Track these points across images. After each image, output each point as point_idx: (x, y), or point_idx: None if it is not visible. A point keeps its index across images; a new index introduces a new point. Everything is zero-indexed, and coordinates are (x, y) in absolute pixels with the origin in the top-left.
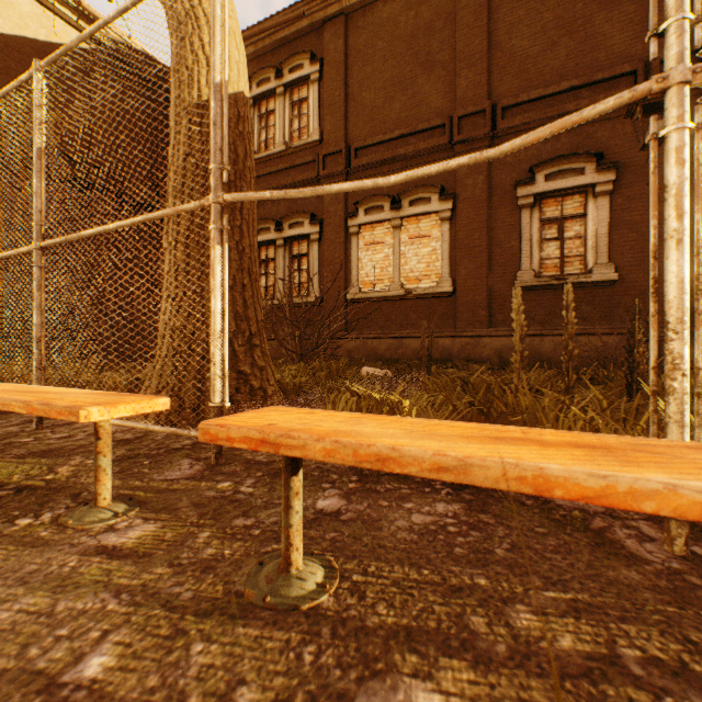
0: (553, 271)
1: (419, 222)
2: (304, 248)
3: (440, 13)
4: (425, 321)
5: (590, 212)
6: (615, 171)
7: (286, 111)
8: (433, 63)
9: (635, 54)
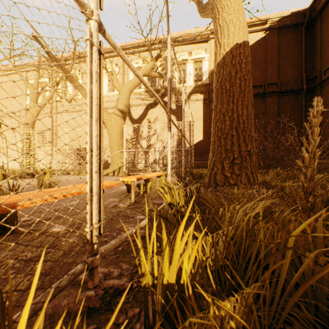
0: None
1: None
2: None
3: None
4: None
5: None
6: None
7: None
8: None
9: None
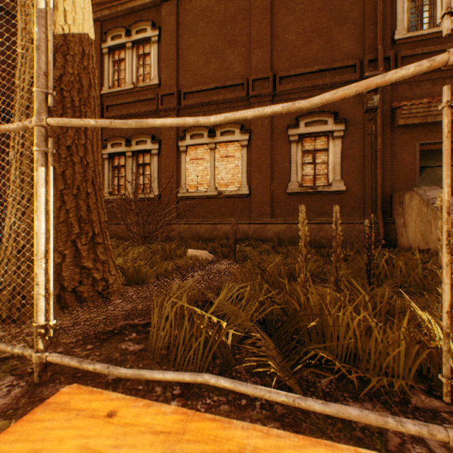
0: (309, 183)
1: (227, 146)
2: (147, 159)
3: (241, 10)
4: (233, 220)
5: (331, 148)
6: (344, 124)
7: (134, 60)
8: (236, 42)
9: (355, 55)
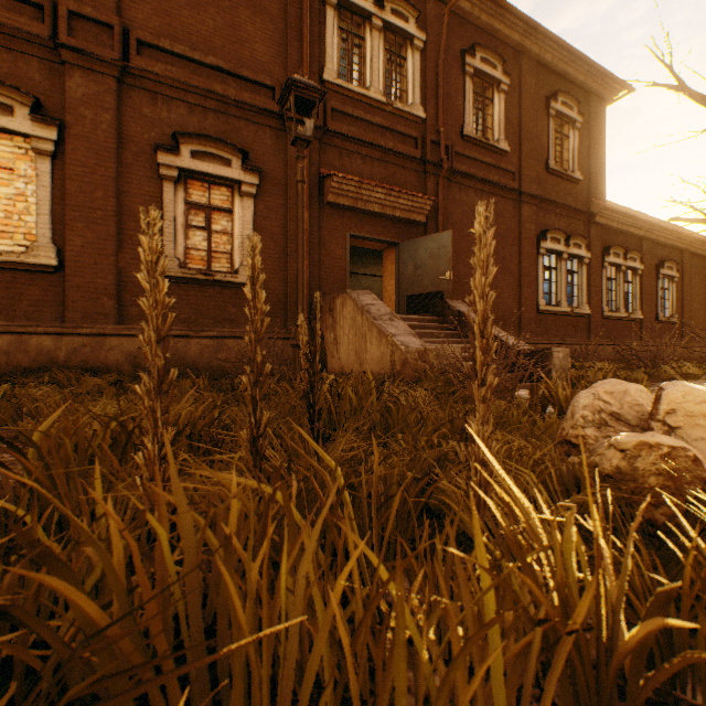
0: (201, 264)
1: None
2: None
3: None
4: None
5: (238, 210)
6: (259, 177)
7: None
8: None
9: (275, 73)
